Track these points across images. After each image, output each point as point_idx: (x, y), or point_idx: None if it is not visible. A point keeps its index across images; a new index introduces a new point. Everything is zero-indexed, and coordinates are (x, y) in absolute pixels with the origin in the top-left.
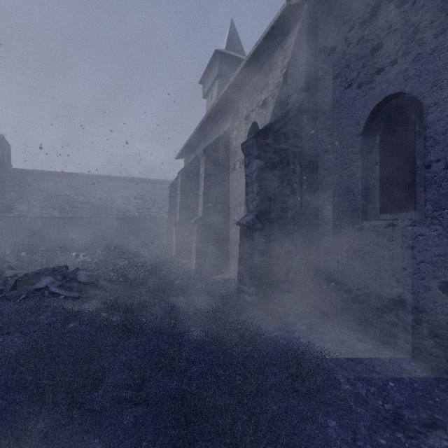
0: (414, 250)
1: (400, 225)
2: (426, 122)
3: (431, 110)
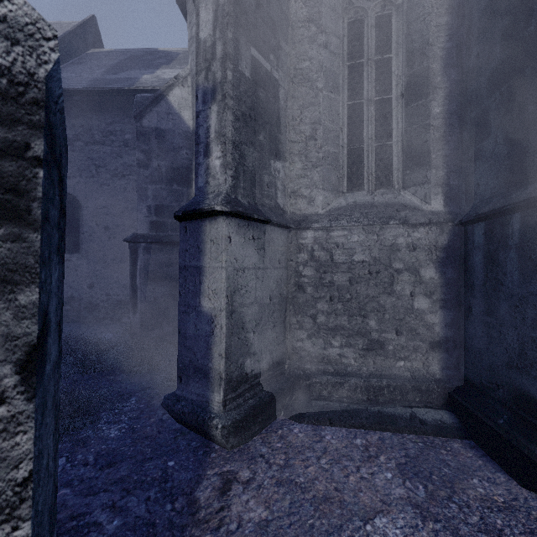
0: (78, 271)
1: (72, 260)
2: (83, 214)
3: (85, 209)
